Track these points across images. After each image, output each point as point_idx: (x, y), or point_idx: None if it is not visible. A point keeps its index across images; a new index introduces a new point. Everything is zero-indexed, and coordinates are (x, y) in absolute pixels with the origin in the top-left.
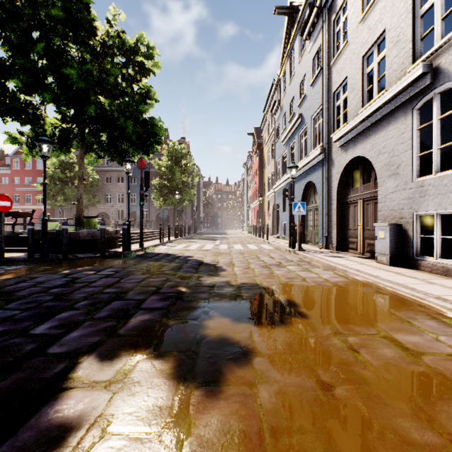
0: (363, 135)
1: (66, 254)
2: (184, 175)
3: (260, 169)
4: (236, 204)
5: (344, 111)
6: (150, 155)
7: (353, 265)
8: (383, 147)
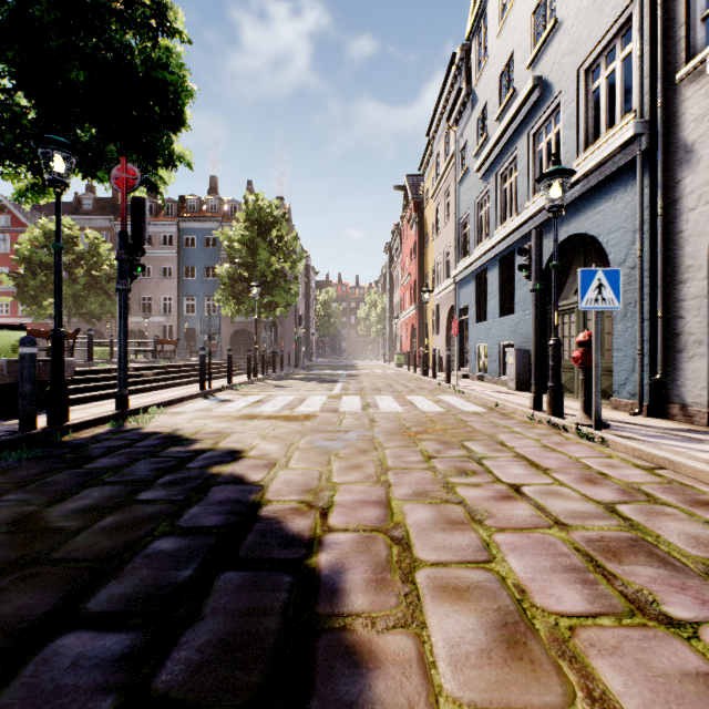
0: None
1: None
2: (277, 258)
3: (419, 247)
4: (372, 317)
5: None
6: (156, 164)
7: None
8: None
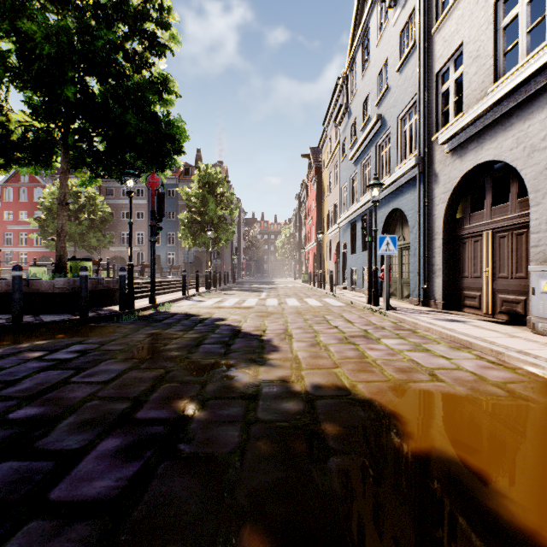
0: (497, 127)
1: (19, 317)
2: (220, 207)
3: (319, 199)
4: (286, 246)
5: (456, 97)
6: (166, 171)
7: (502, 340)
8: (543, 138)
